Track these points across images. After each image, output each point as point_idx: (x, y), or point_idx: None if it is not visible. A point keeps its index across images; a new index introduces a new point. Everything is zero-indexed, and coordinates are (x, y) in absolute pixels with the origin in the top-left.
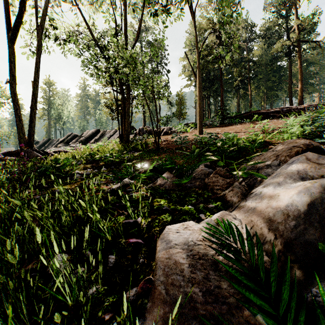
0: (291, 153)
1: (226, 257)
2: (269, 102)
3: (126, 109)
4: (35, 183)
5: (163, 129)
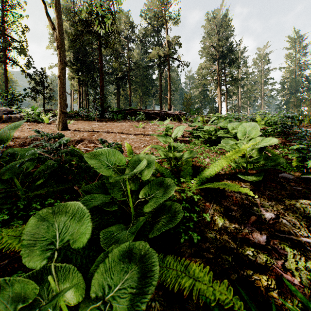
0: None
1: None
2: (144, 105)
3: None
4: None
5: None
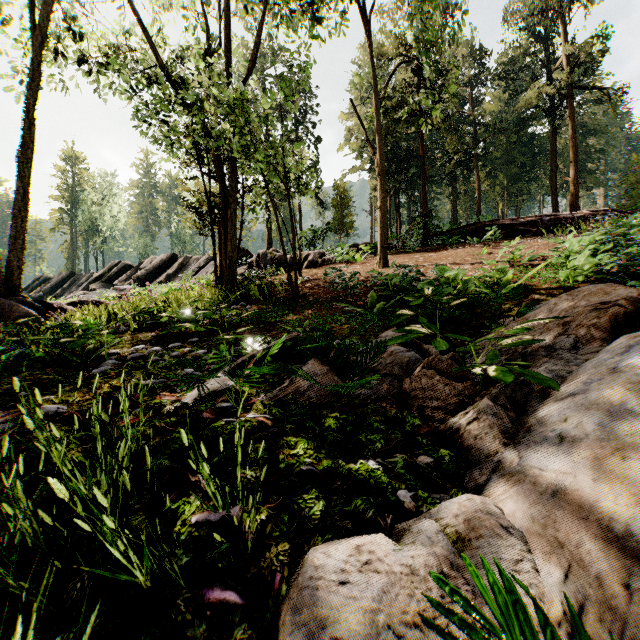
0: (600, 319)
1: None
2: (514, 204)
3: (229, 214)
4: (1, 384)
5: (307, 255)
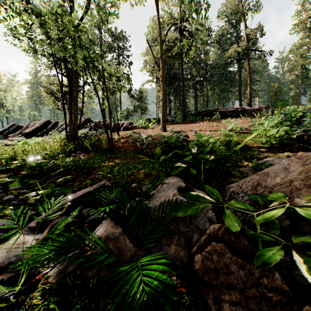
0: None
1: None
2: (222, 102)
3: (73, 98)
4: None
5: (123, 123)
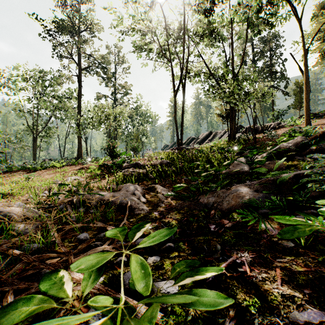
0: (311, 136)
1: (246, 157)
2: None
3: (233, 117)
4: None
5: (270, 125)
